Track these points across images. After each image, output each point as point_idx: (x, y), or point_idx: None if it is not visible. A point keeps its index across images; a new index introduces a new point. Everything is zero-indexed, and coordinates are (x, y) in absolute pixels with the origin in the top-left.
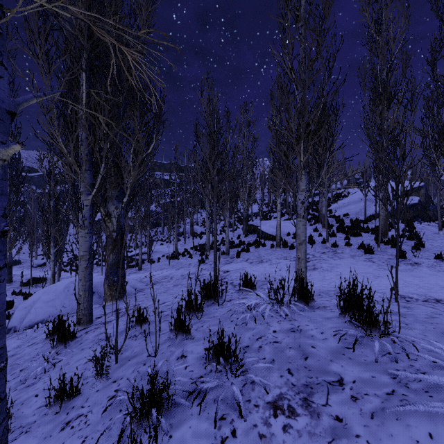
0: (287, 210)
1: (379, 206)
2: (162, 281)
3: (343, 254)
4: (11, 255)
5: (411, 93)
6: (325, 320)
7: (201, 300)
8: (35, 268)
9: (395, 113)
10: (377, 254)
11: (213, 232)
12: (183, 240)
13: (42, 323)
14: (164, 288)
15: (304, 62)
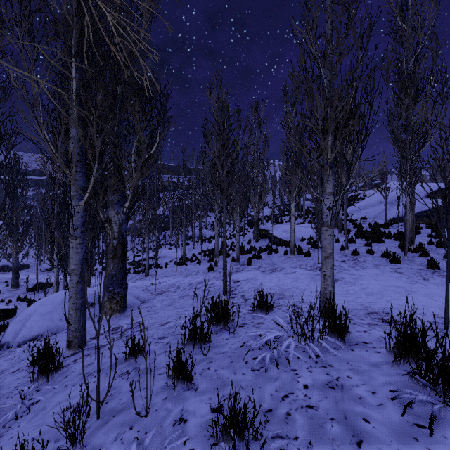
0: (300, 213)
1: (405, 210)
2: (168, 290)
3: (366, 263)
4: (18, 260)
5: (441, 84)
6: (372, 368)
7: (208, 327)
8: (43, 272)
9: (423, 107)
10: (404, 264)
11: (222, 236)
12: (192, 244)
13: (37, 338)
14: (169, 299)
15: (331, 41)
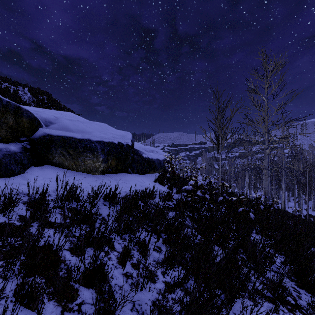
0: None
1: None
2: None
3: None
4: None
5: None
6: None
7: None
8: None
9: None
10: None
11: None
12: None
13: None
14: None
15: None
